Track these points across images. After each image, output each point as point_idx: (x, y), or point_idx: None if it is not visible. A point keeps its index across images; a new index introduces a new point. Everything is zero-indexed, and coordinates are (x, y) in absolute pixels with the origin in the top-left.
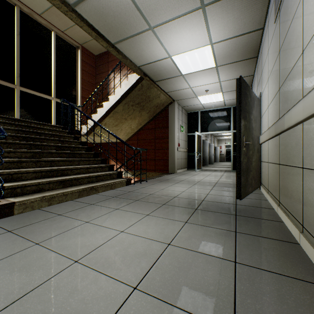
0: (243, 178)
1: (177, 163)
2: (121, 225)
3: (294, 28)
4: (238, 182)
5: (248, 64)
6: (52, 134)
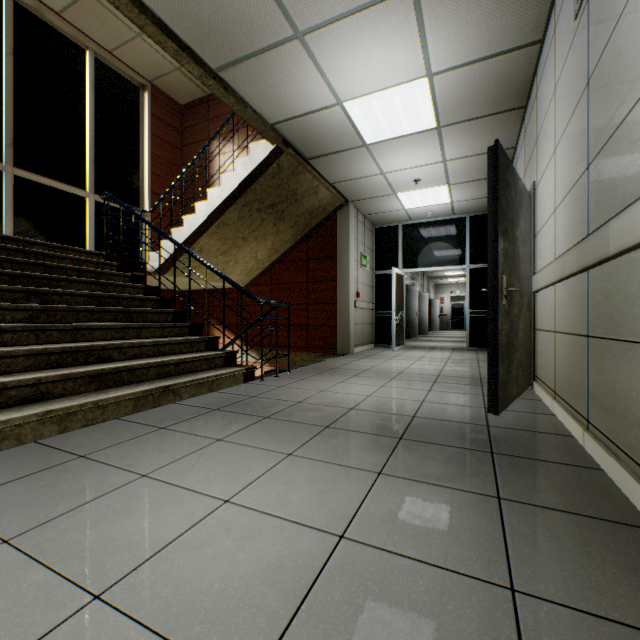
0: (502, 367)
1: (355, 332)
2: (227, 484)
3: (636, 15)
4: (491, 376)
5: (507, 122)
6: (81, 270)
